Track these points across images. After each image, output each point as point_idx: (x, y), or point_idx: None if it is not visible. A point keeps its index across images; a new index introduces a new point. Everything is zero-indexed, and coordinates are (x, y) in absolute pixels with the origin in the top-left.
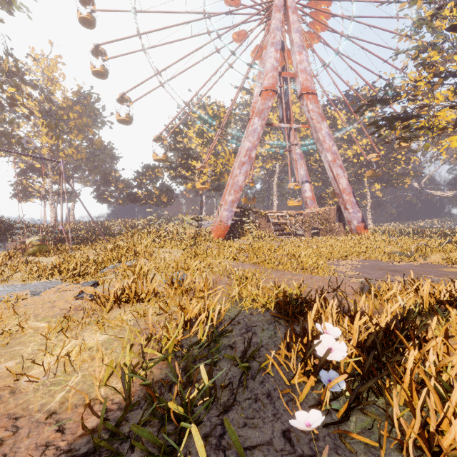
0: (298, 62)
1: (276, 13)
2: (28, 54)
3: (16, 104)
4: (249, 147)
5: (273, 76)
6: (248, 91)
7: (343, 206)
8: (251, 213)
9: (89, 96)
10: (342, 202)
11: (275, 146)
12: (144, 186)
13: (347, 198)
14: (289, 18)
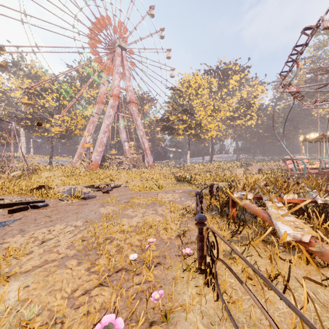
0: (128, 85)
1: (118, 57)
2: None
3: None
4: (108, 124)
5: (118, 90)
6: (77, 71)
7: (146, 155)
8: None
9: None
10: (146, 153)
11: None
12: None
13: (148, 152)
14: (124, 62)
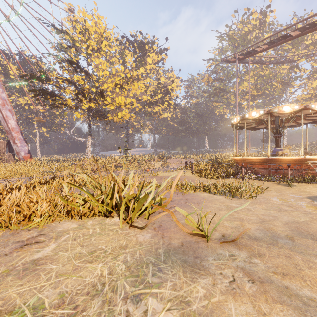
0: None
1: None
2: None
3: None
4: None
5: None
6: None
7: (13, 140)
8: None
9: None
10: (12, 138)
11: None
12: None
13: (16, 135)
14: None
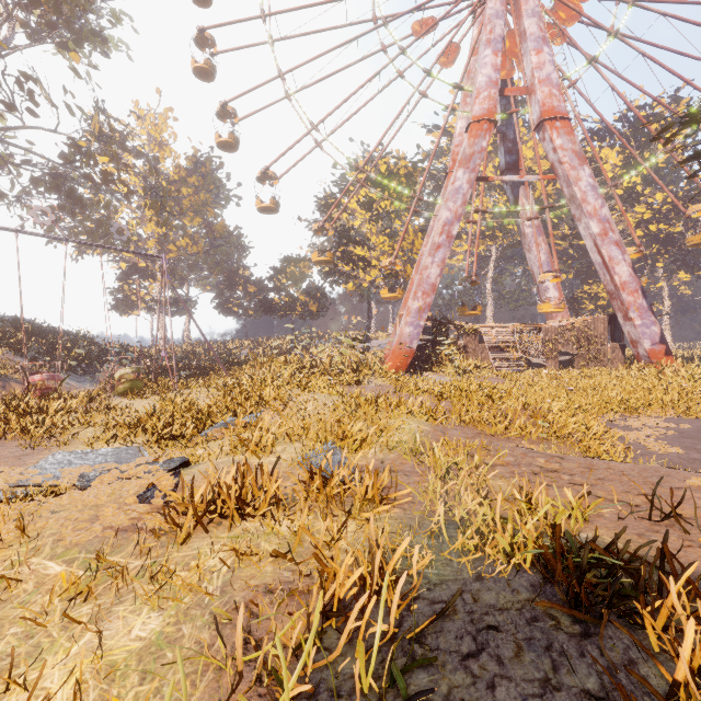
0: (534, 67)
1: None
2: (132, 111)
3: (112, 180)
4: (448, 219)
5: (490, 97)
6: (445, 131)
7: (622, 313)
8: (451, 328)
9: (208, 161)
10: (620, 307)
11: (490, 215)
12: (284, 288)
13: (630, 299)
14: None
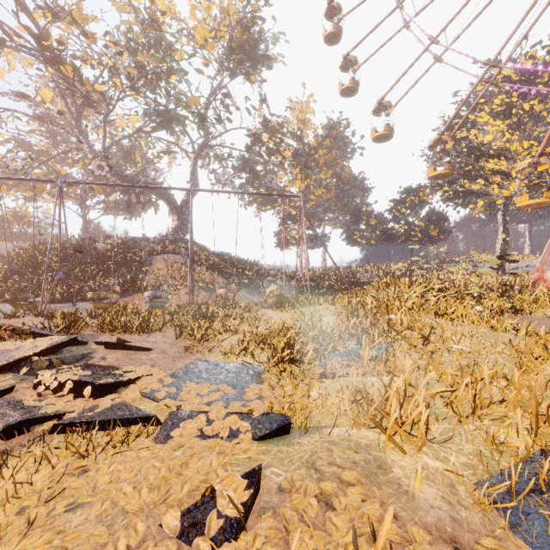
0: None
1: None
2: (287, 107)
3: (272, 153)
4: None
5: None
6: None
7: None
8: None
9: (338, 124)
10: None
11: None
12: (403, 217)
13: None
14: None
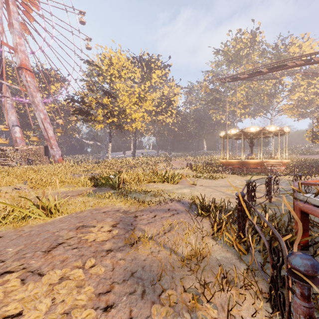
0: (18, 43)
1: None
2: None
3: None
4: None
5: None
6: None
7: (50, 146)
8: None
9: None
10: (50, 144)
11: None
12: None
13: (53, 142)
14: (9, 5)
